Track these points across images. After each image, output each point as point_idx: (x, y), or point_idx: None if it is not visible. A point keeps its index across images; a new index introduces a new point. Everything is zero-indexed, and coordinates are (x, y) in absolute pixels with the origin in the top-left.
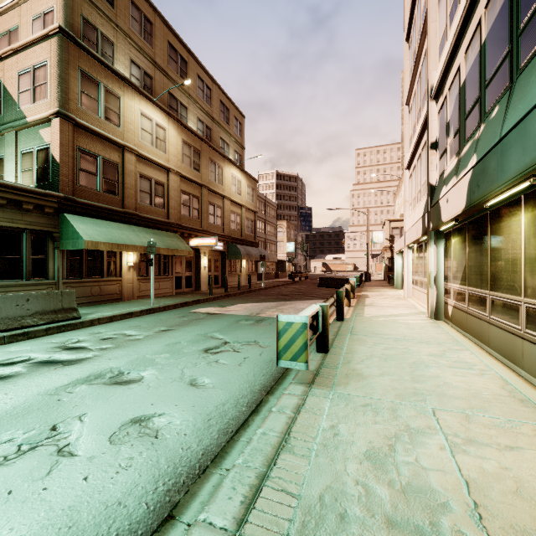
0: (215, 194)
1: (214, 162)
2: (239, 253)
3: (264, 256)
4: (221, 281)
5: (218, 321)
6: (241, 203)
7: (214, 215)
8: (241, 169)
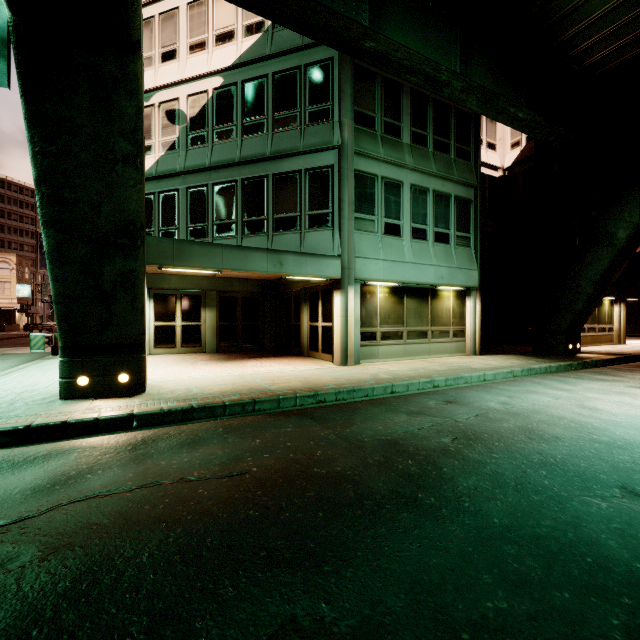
0: None
1: None
2: None
3: None
4: None
5: None
6: None
7: None
8: None
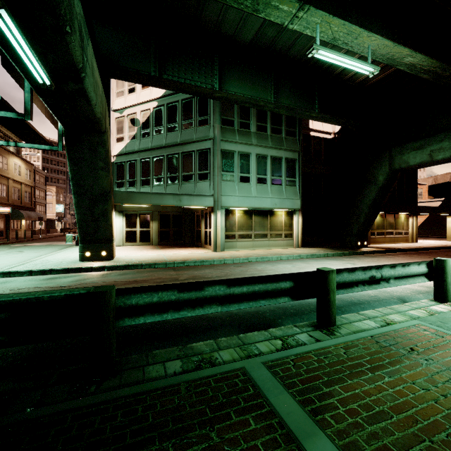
0: (2, 177)
1: (2, 155)
2: (22, 216)
3: (42, 218)
4: (5, 235)
5: (32, 246)
6: (21, 181)
7: (2, 191)
8: (21, 158)
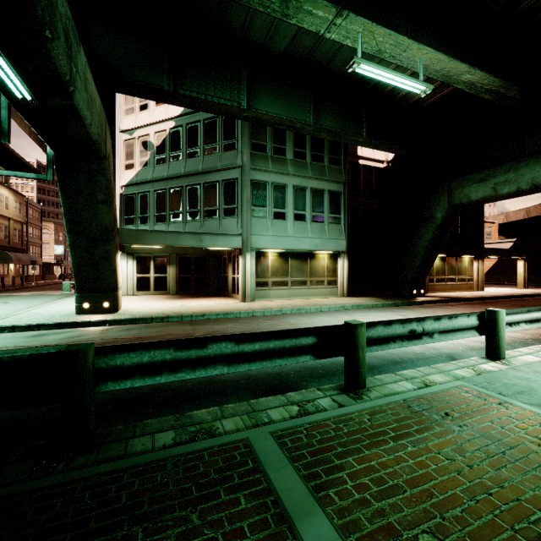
0: None
1: None
2: (10, 259)
3: (35, 261)
4: None
5: (21, 296)
6: (9, 216)
7: None
8: (9, 188)
